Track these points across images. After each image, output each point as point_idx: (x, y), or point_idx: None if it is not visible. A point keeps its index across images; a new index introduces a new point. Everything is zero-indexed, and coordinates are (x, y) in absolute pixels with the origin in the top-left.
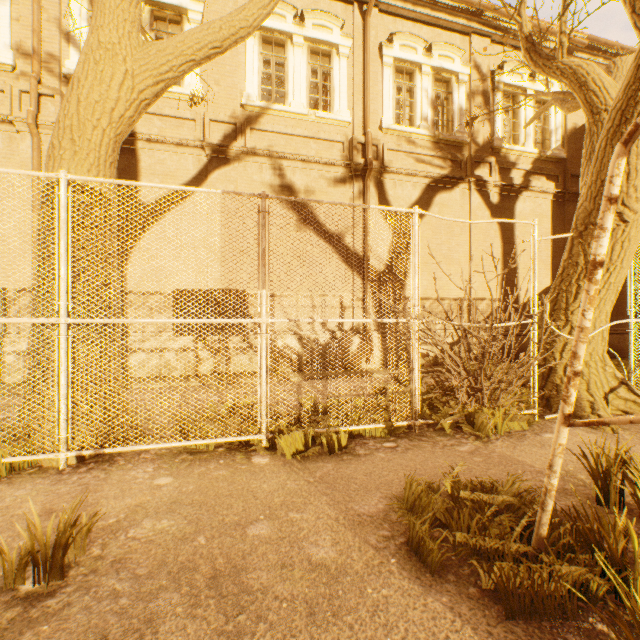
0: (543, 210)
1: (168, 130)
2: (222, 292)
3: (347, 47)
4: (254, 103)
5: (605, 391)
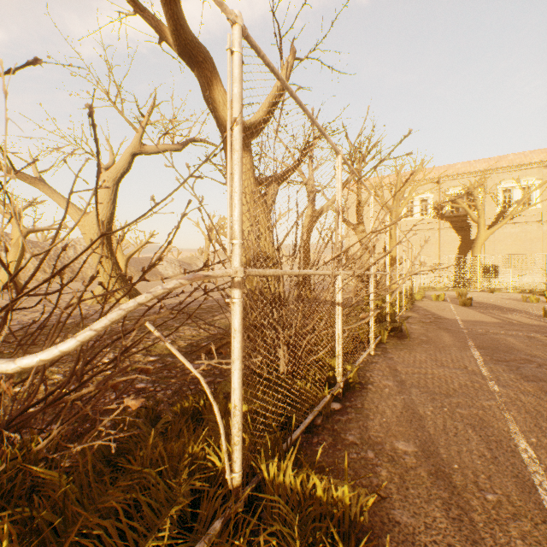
0: None
1: (472, 224)
2: (488, 265)
3: (538, 183)
4: (500, 211)
5: None
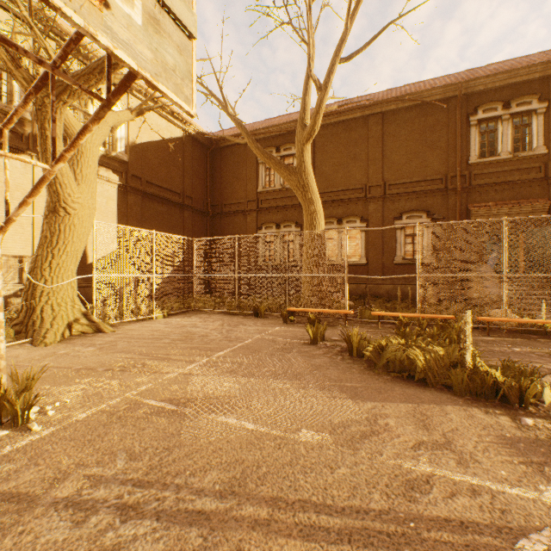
0: (111, 194)
1: None
2: None
3: None
4: None
5: (71, 321)
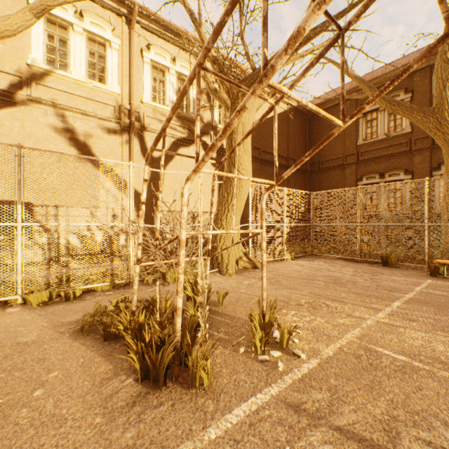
0: None
1: None
2: (8, 203)
3: (117, 44)
4: (39, 65)
5: (237, 258)
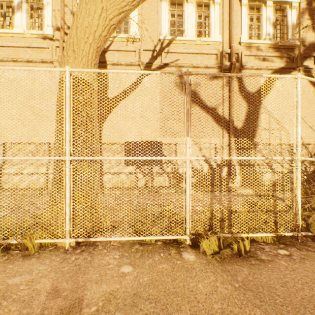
0: None
1: (122, 58)
2: (149, 142)
3: None
4: (166, 38)
5: None
